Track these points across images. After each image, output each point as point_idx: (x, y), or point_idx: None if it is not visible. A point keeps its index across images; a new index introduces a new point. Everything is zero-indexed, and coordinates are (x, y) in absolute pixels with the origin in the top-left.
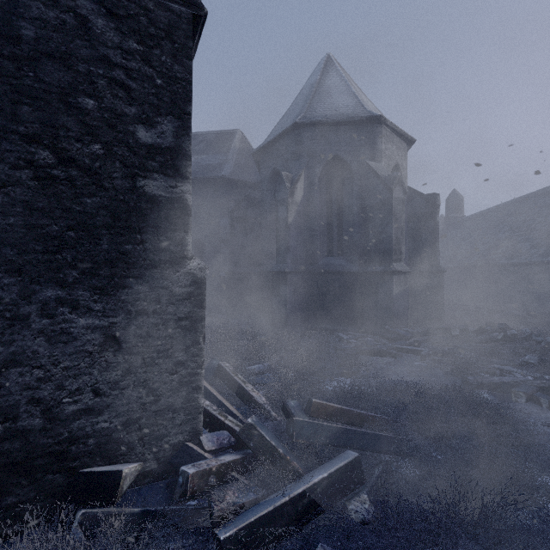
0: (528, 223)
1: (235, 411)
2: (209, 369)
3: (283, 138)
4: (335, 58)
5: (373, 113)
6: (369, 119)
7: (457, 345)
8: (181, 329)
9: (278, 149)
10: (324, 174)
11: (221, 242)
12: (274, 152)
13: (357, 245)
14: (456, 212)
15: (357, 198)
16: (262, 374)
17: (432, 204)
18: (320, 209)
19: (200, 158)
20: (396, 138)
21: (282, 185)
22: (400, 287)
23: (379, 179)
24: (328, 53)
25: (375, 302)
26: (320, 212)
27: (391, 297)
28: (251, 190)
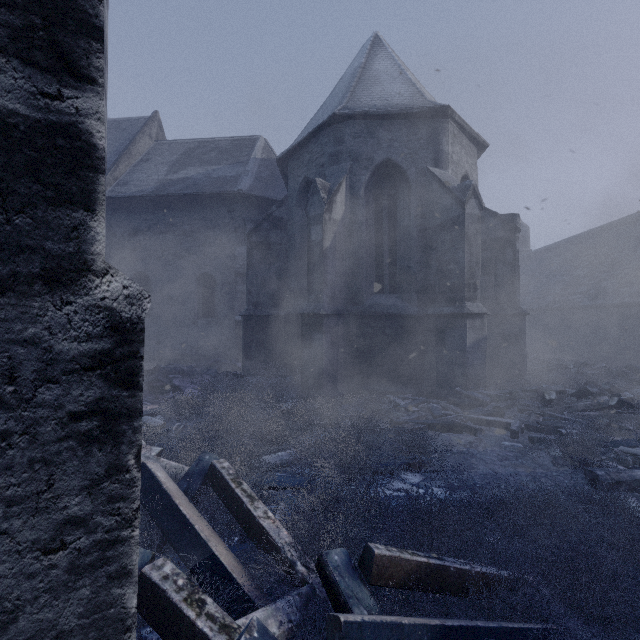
0: (613, 256)
1: (230, 564)
2: (196, 470)
3: (317, 137)
4: (384, 40)
5: (437, 104)
6: (433, 111)
7: (555, 413)
8: (77, 440)
9: (311, 151)
10: (372, 184)
11: (236, 277)
12: (305, 156)
13: (416, 279)
14: (521, 246)
15: (415, 216)
16: (286, 467)
17: (510, 227)
18: (367, 231)
19: (211, 169)
20: (465, 140)
21: (316, 196)
22: (475, 335)
23: (446, 190)
24: (376, 32)
25: (441, 355)
26: (367, 235)
27: (464, 349)
28: (275, 207)
